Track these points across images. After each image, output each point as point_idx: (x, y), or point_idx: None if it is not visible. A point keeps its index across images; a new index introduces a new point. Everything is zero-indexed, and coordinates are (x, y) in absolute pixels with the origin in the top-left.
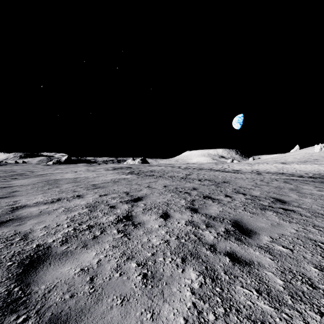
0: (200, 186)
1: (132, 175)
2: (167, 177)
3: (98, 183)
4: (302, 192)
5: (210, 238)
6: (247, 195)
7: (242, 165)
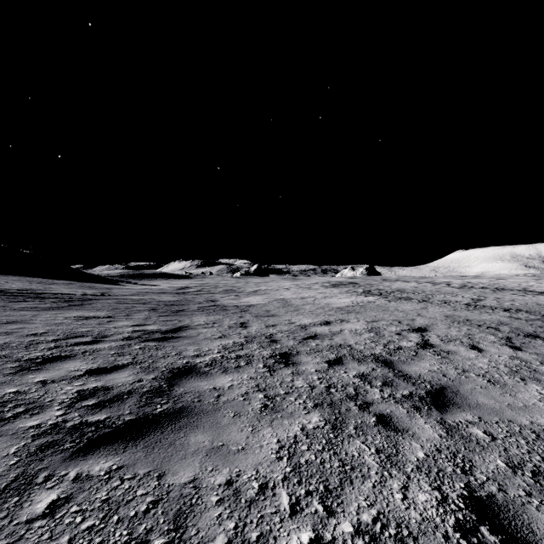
0: (512, 319)
1: (376, 297)
2: (438, 302)
3: (342, 306)
4: None
5: None
6: None
7: None
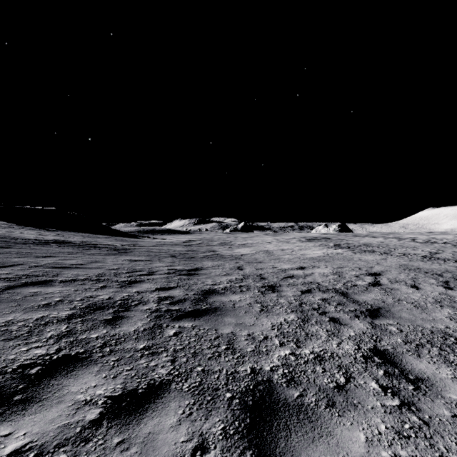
0: None
1: (344, 250)
2: (397, 254)
3: (314, 256)
4: None
5: None
6: None
7: None
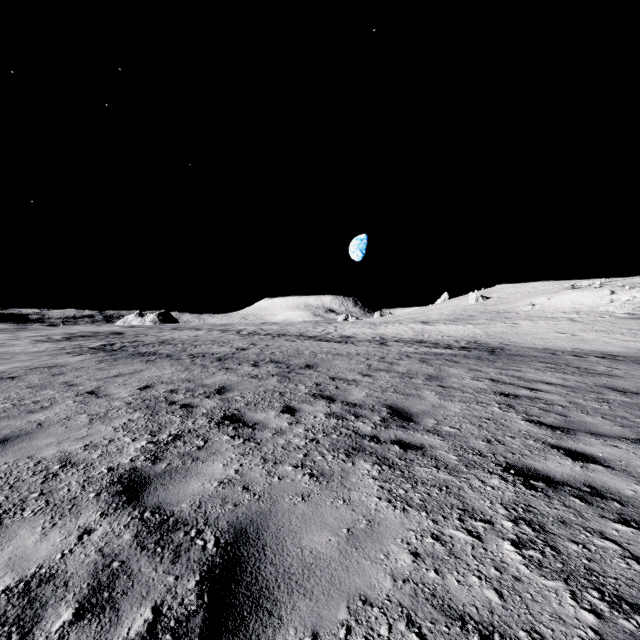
0: (244, 379)
1: (93, 356)
2: (183, 357)
3: None
4: (447, 383)
5: None
6: (336, 403)
7: (359, 326)
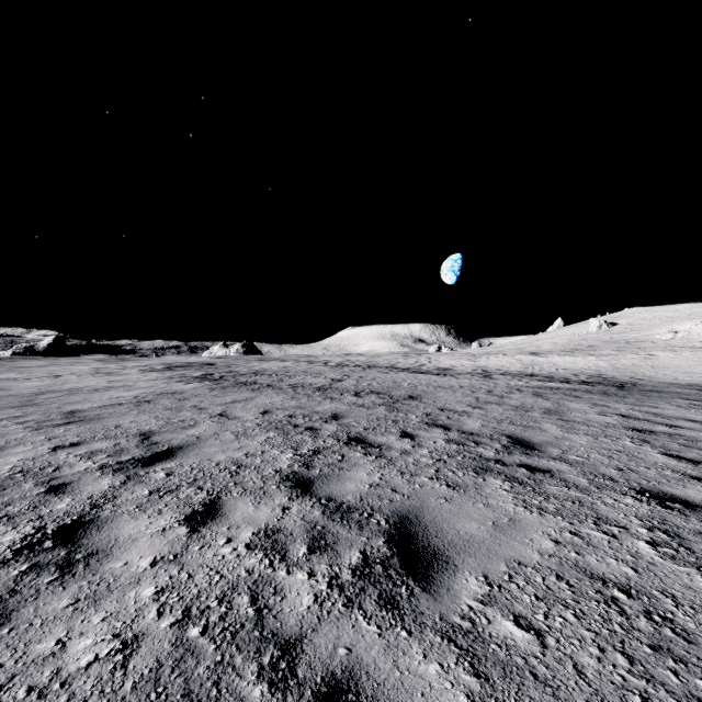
0: (353, 408)
1: (202, 384)
2: (284, 387)
3: (89, 408)
4: (568, 417)
5: (298, 607)
6: (452, 431)
7: (456, 357)
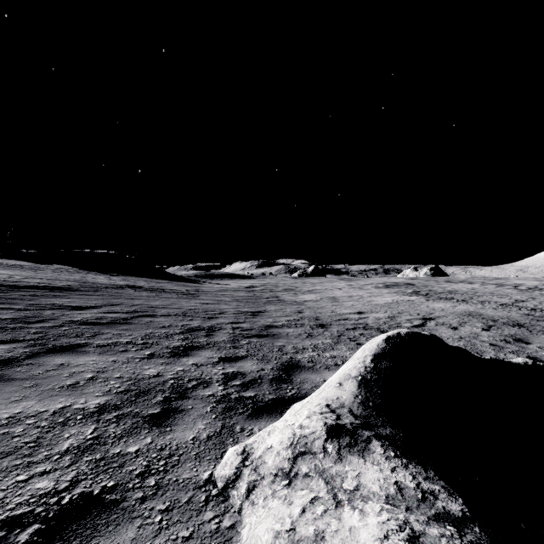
0: (523, 316)
1: (419, 297)
2: (474, 302)
3: (380, 303)
4: None
5: (484, 339)
6: None
7: None
